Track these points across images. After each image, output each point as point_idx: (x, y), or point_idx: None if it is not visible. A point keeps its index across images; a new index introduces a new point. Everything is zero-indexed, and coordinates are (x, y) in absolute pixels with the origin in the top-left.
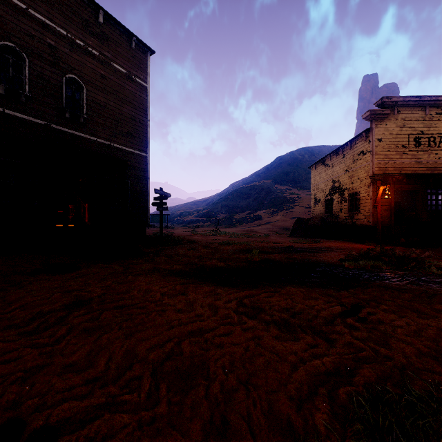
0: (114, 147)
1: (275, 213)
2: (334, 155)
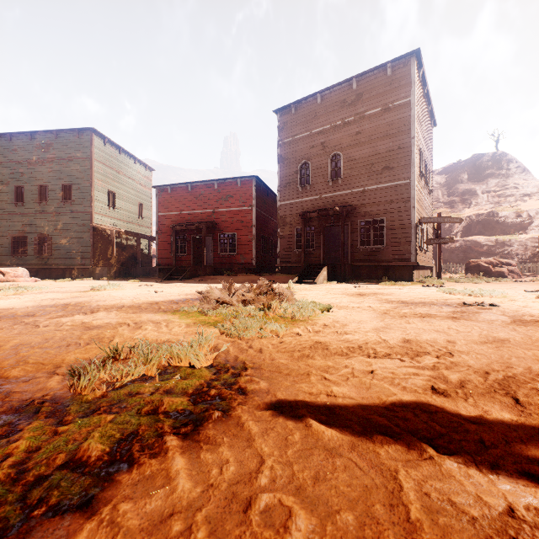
0: (368, 190)
1: None
2: None
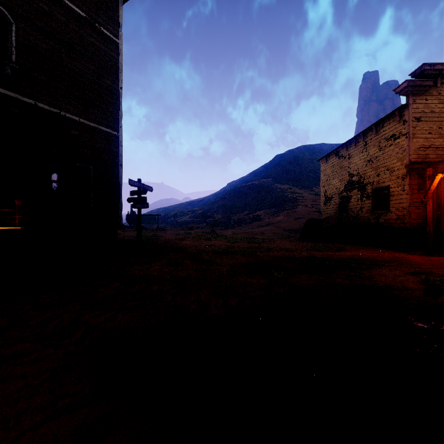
0: (66, 118)
1: (276, 213)
2: (352, 143)
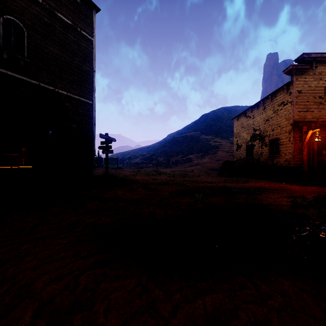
0: (58, 93)
1: (202, 156)
2: (255, 107)
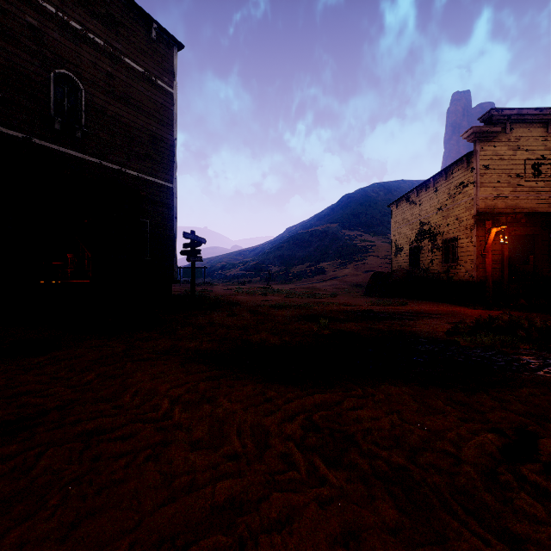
0: (126, 174)
1: (342, 265)
2: (422, 188)
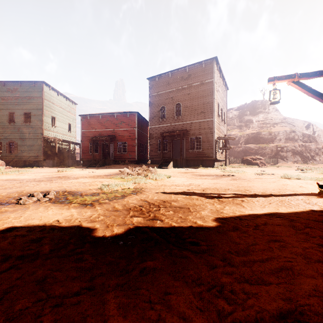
0: (194, 122)
1: None
2: None
